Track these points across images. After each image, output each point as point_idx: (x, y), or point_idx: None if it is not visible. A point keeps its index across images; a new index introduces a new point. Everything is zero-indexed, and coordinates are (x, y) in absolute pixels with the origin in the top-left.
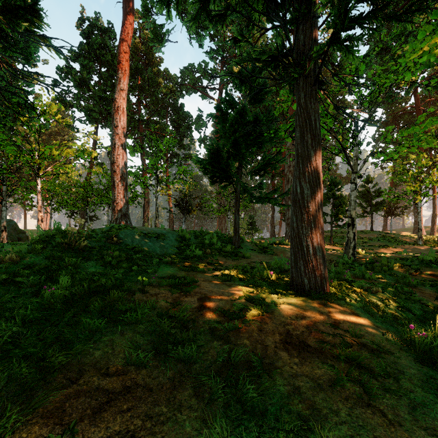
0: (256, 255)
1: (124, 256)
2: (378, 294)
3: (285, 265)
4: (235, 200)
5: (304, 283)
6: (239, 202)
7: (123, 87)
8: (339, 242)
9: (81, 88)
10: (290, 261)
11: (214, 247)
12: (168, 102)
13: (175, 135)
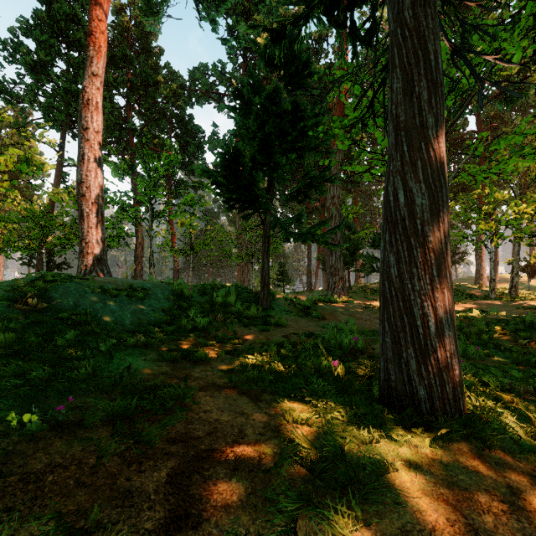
0: (295, 320)
1: (31, 340)
2: (532, 401)
3: (350, 342)
4: (263, 237)
5: (418, 397)
6: (268, 240)
7: (97, 71)
8: None
9: (37, 76)
10: (381, 345)
11: (230, 309)
12: (171, 112)
13: (182, 156)
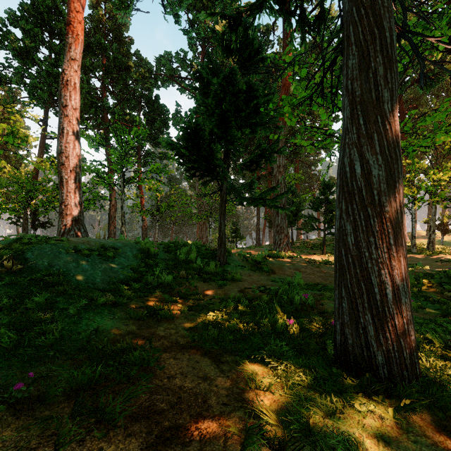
0: (249, 274)
1: (2, 304)
2: None
3: (301, 298)
4: (220, 202)
5: (376, 363)
6: (225, 204)
7: (75, 56)
8: (331, 251)
9: (23, 60)
10: (337, 309)
11: (192, 265)
12: (140, 93)
13: (149, 130)
